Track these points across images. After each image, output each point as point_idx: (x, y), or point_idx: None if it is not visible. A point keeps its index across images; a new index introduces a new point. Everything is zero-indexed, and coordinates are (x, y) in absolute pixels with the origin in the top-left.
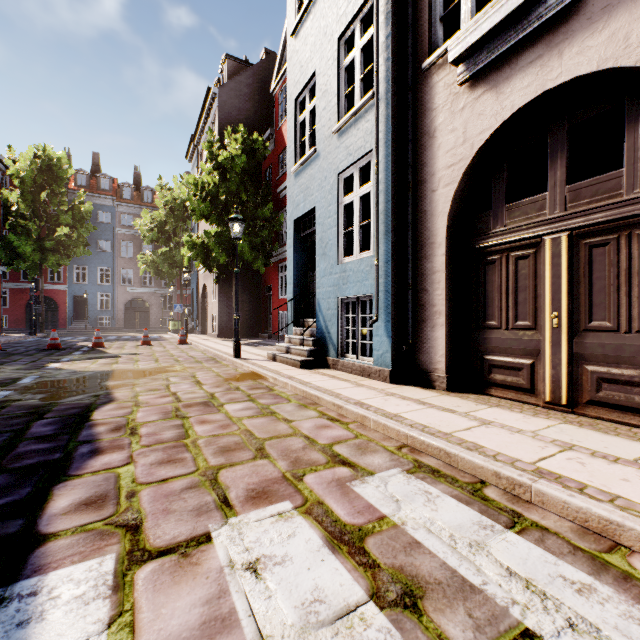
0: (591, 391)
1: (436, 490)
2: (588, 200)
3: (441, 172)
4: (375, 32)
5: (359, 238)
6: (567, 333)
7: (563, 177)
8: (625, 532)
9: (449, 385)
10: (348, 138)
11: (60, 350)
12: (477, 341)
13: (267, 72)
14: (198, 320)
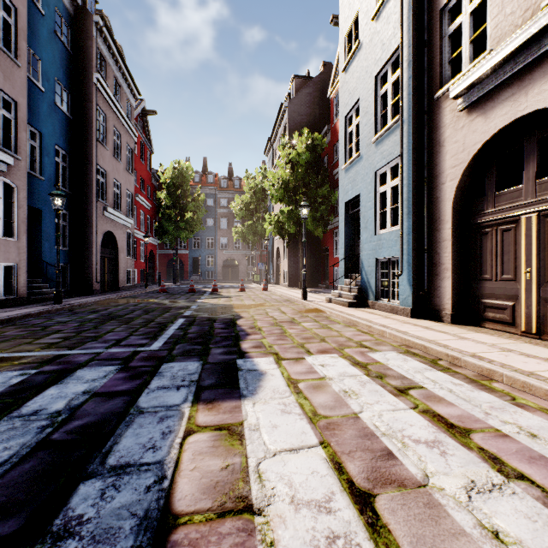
0: None
1: (411, 359)
2: None
3: (448, 171)
4: (400, 77)
5: (390, 217)
6: (536, 283)
7: (533, 174)
8: (495, 374)
9: (454, 320)
10: (382, 147)
11: (196, 293)
12: (475, 289)
13: (324, 80)
14: (273, 274)
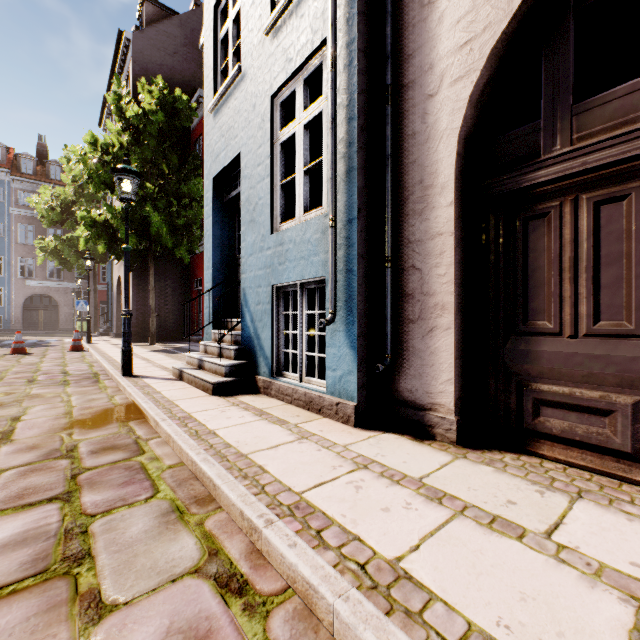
0: None
1: None
2: None
3: (446, 60)
4: None
5: (304, 190)
6: None
7: None
8: None
9: (460, 434)
10: (287, 35)
11: None
12: (510, 356)
13: (197, 26)
14: (112, 320)
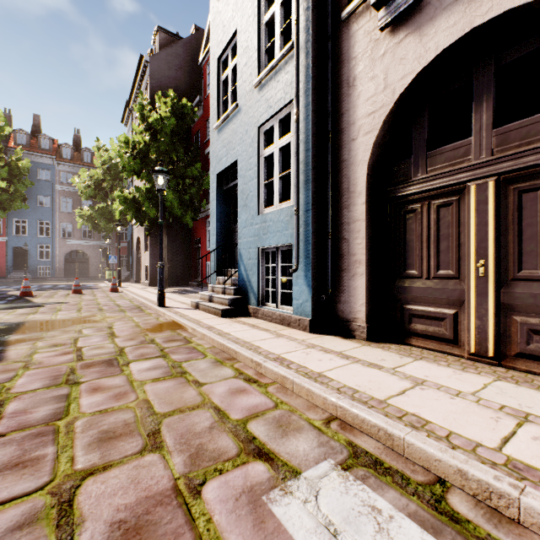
0: (521, 343)
1: (386, 503)
2: (518, 143)
3: (361, 120)
4: None
5: (279, 189)
6: (494, 282)
7: (490, 120)
8: None
9: (369, 335)
10: (268, 91)
11: None
12: (397, 290)
13: (196, 46)
14: (133, 270)
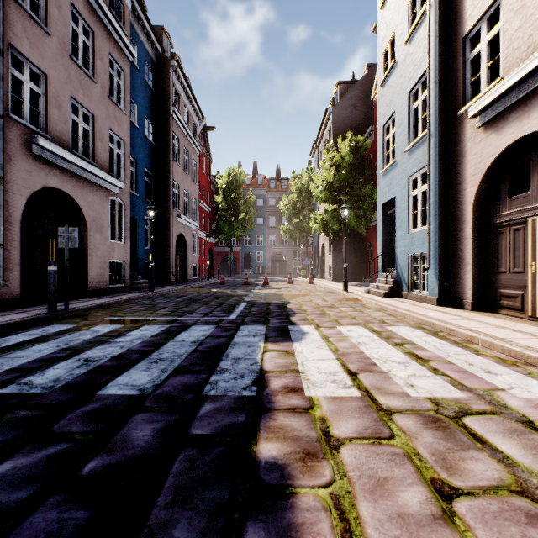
0: None
1: (418, 330)
2: None
3: (468, 178)
4: (427, 97)
5: (421, 217)
6: None
7: (537, 183)
8: (475, 338)
9: (474, 307)
10: (414, 156)
11: (249, 285)
12: (493, 281)
13: (368, 82)
14: (318, 269)
